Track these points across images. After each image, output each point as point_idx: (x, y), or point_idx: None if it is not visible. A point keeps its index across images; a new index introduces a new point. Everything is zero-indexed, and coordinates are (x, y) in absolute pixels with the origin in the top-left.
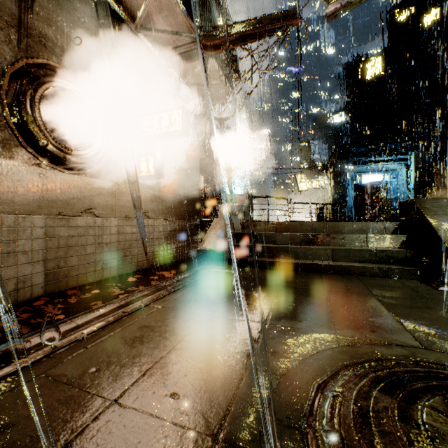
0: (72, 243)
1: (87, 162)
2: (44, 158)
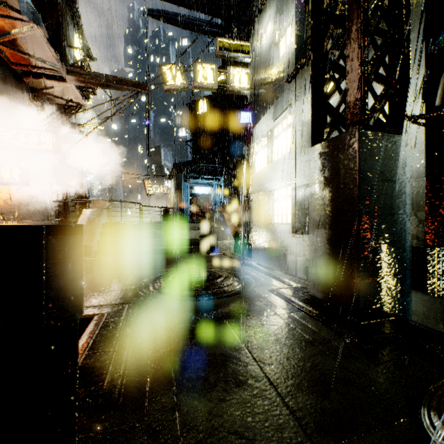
0: None
1: None
2: None
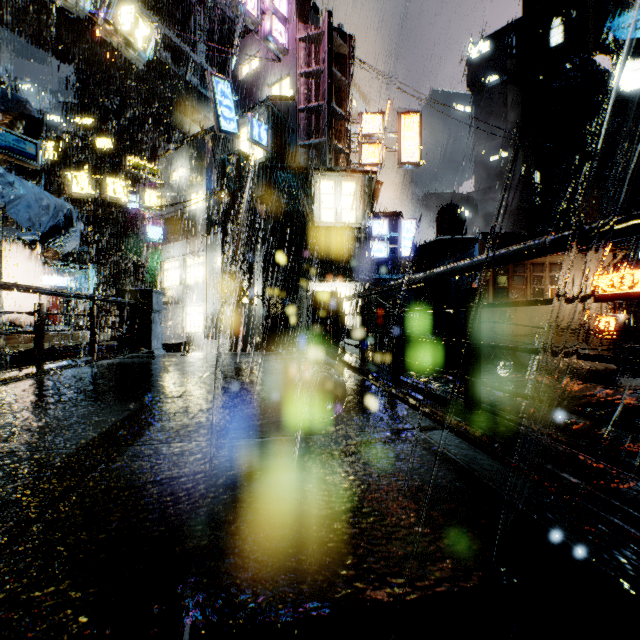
0: None
1: None
2: None
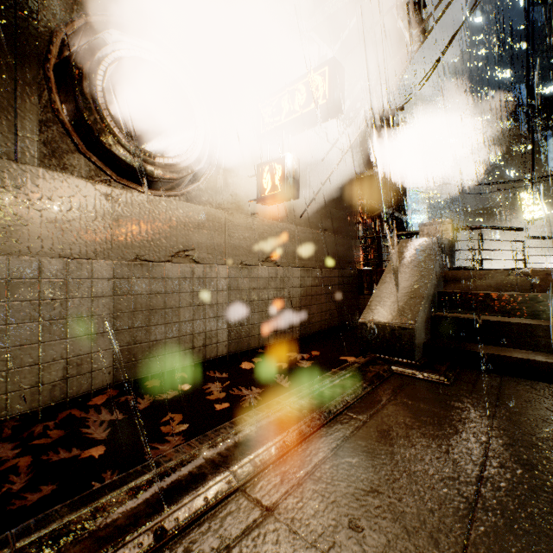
0: (157, 303)
1: (180, 177)
2: (120, 174)
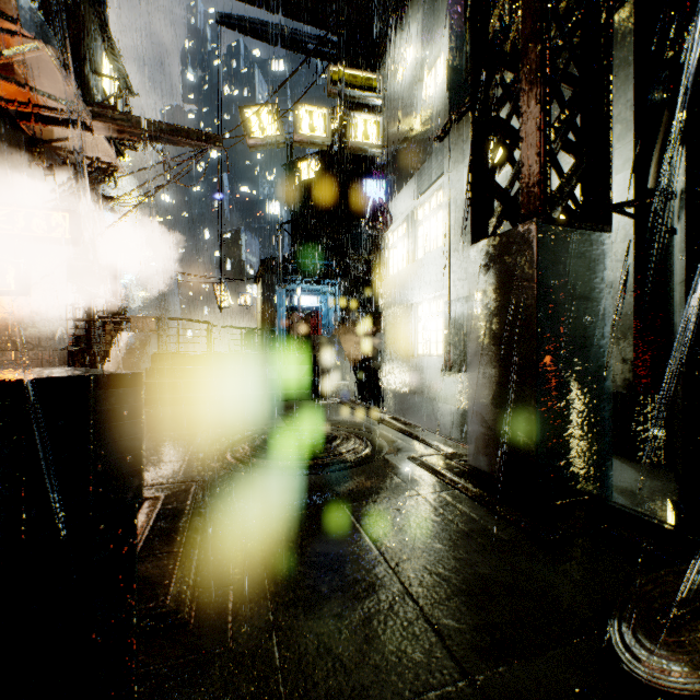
0: None
1: None
2: None
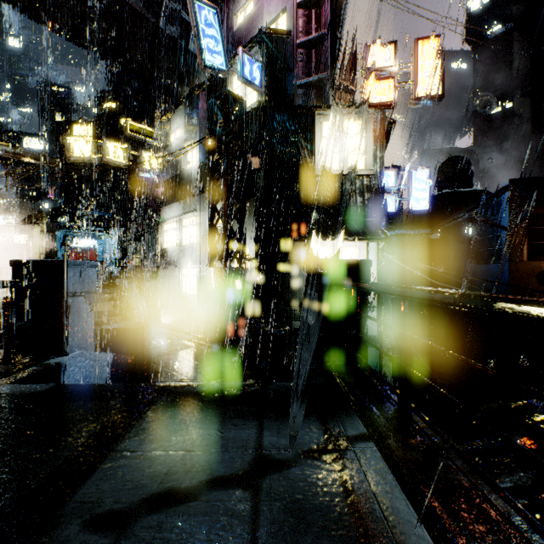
0: None
1: None
2: None
